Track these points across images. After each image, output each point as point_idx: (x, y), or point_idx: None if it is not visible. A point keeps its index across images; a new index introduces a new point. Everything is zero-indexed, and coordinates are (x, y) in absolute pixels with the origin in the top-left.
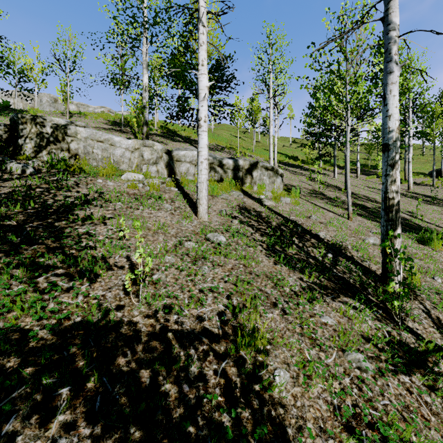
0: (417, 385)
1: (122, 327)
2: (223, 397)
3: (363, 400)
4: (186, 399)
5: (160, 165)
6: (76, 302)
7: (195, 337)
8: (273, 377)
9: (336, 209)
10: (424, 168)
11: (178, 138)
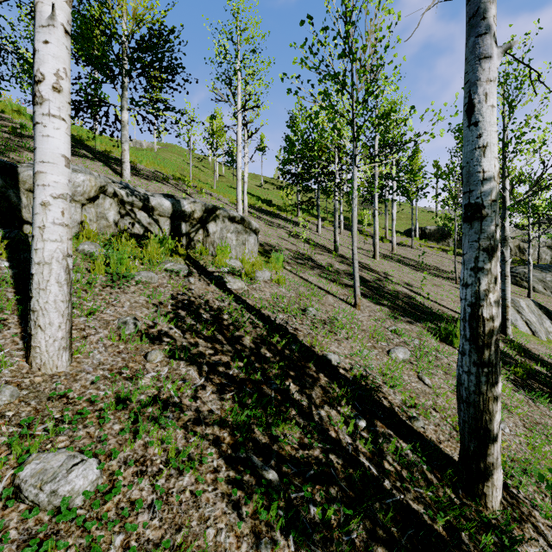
0: None
1: None
2: None
3: None
4: None
5: None
6: None
7: None
8: None
9: (333, 287)
10: (398, 225)
11: (83, 150)
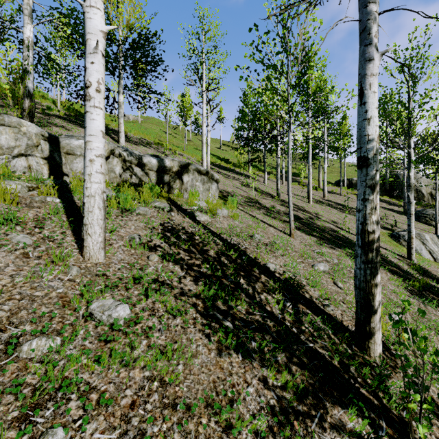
0: None
1: None
2: None
3: None
4: None
5: (34, 158)
6: None
7: None
8: None
9: (274, 222)
10: (330, 178)
11: None
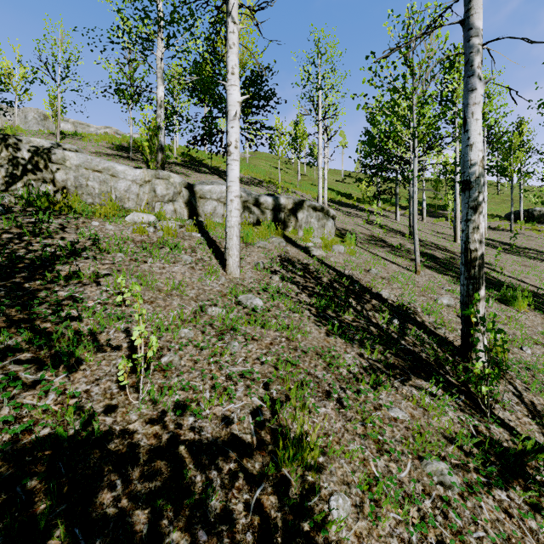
0: (517, 503)
1: (111, 440)
2: None
3: (451, 533)
4: None
5: (178, 203)
6: (43, 406)
7: (218, 450)
8: (328, 507)
9: (400, 260)
10: (499, 210)
11: (203, 168)
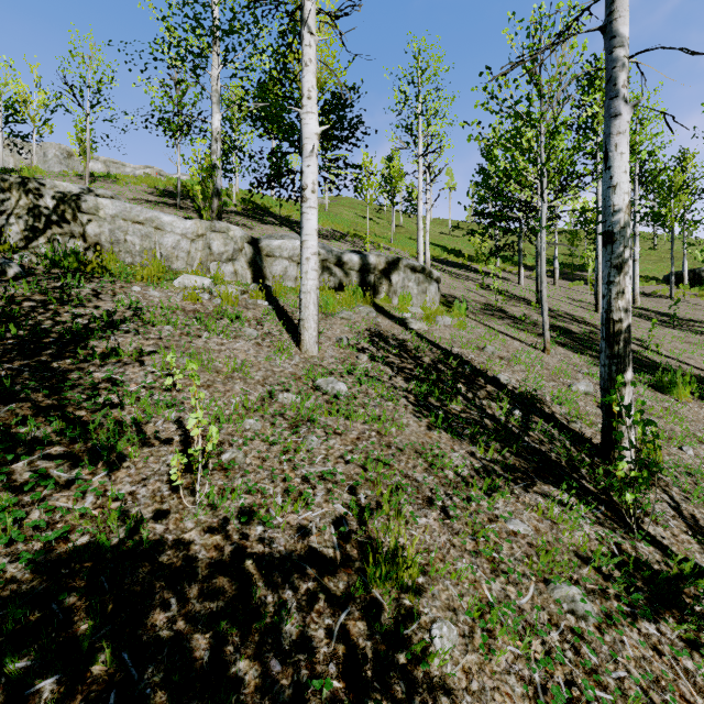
0: (669, 638)
1: (163, 551)
2: (342, 681)
3: (584, 672)
4: (276, 688)
5: (239, 263)
6: (80, 509)
7: (294, 566)
8: (429, 637)
9: (523, 335)
10: (656, 270)
11: (270, 218)
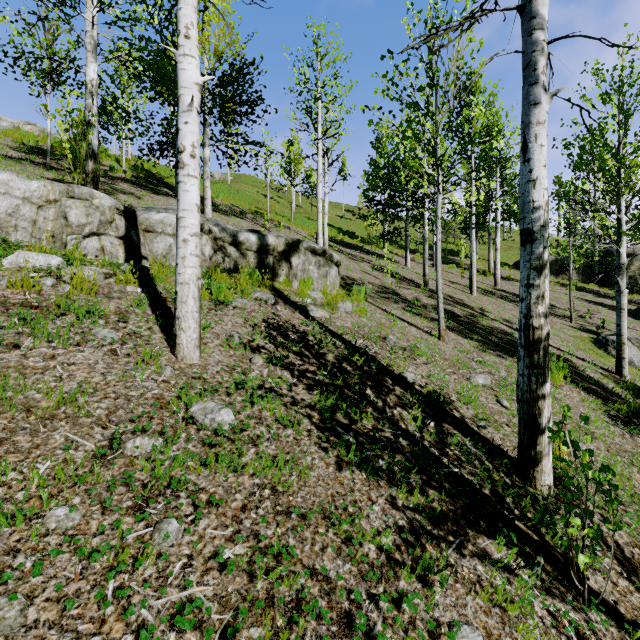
0: None
1: None
2: None
3: None
4: None
5: (107, 238)
6: None
7: None
8: None
9: (418, 320)
10: (507, 257)
11: (165, 188)
